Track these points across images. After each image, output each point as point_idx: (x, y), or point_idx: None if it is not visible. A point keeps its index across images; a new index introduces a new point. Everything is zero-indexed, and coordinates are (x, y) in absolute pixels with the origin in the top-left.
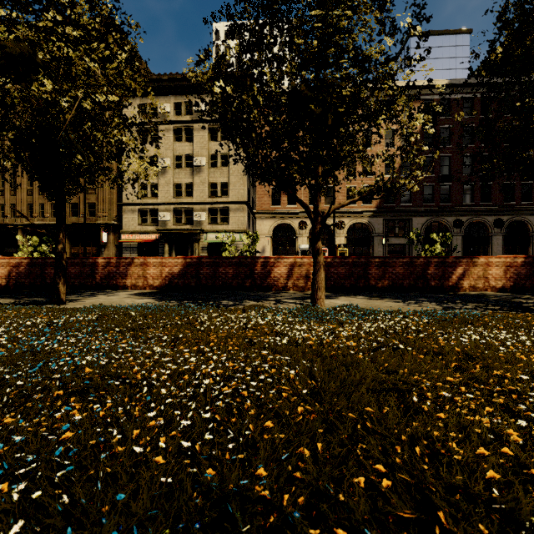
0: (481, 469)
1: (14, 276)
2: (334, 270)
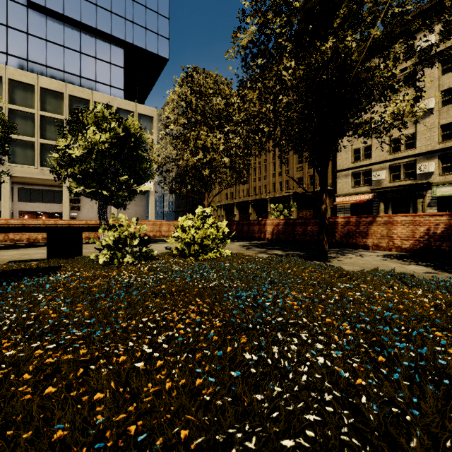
0: None
1: (275, 233)
2: None
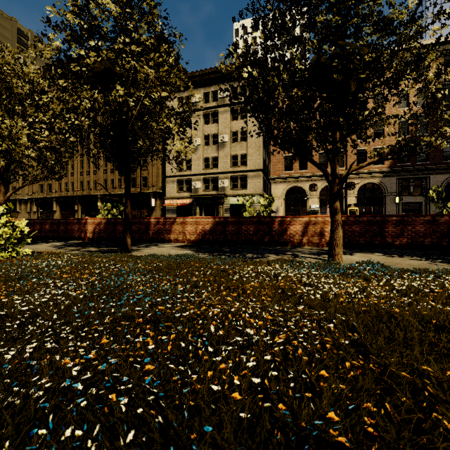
0: None
1: (97, 232)
2: (348, 228)
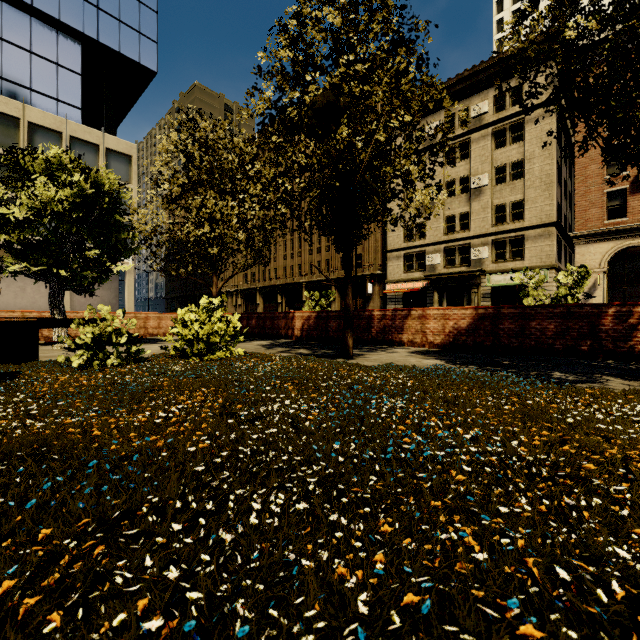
0: None
1: (306, 328)
2: None
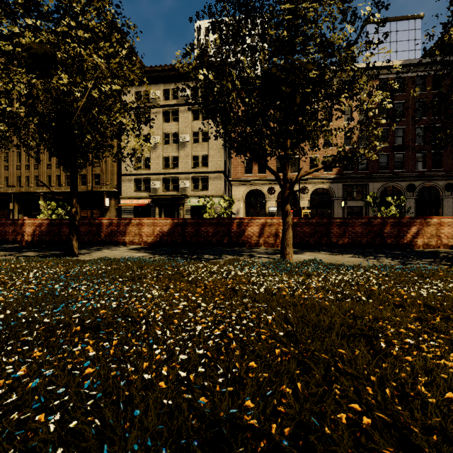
0: (451, 412)
1: (37, 234)
2: (299, 229)
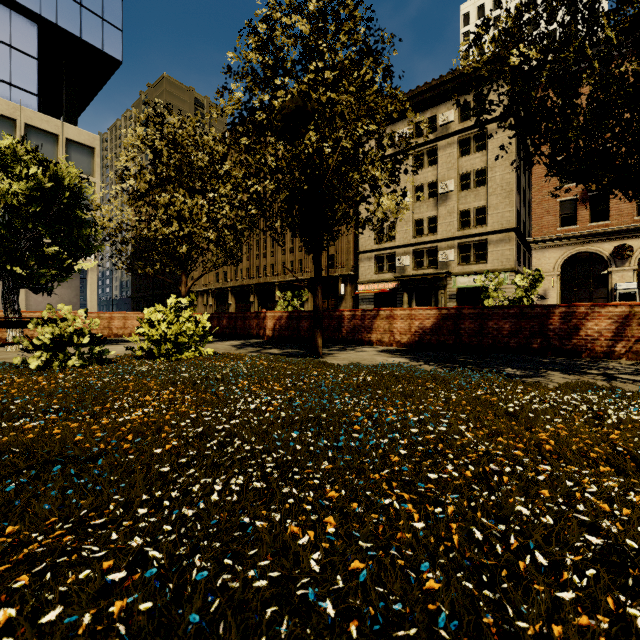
0: None
1: (277, 328)
2: None
